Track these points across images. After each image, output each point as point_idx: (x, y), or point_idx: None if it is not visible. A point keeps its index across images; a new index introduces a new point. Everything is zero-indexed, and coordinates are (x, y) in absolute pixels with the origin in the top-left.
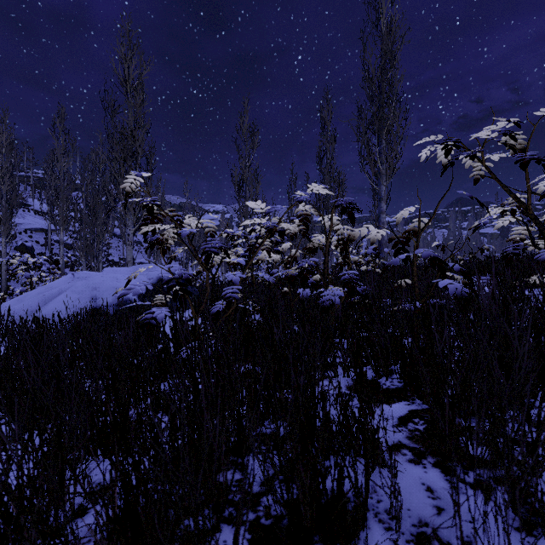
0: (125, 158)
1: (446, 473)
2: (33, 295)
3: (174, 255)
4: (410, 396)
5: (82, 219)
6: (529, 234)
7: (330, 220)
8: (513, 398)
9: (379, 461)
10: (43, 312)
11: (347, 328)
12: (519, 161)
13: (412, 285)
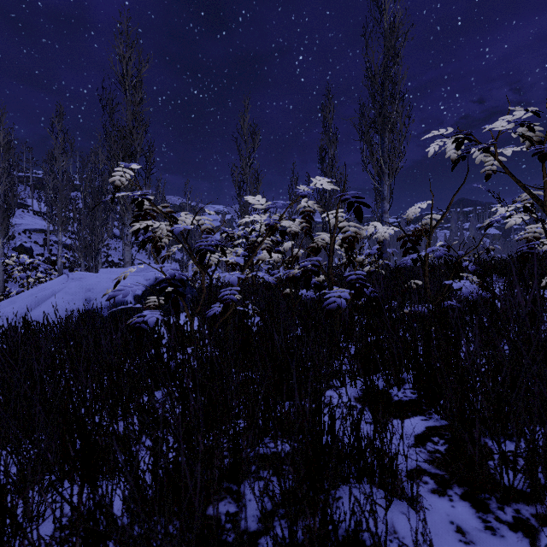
0: (123, 157)
1: (478, 509)
2: (26, 296)
3: (168, 254)
4: (425, 410)
5: (80, 219)
6: (545, 232)
7: (335, 216)
8: (545, 414)
9: (397, 492)
10: (34, 314)
11: (354, 333)
12: (537, 153)
13: (420, 286)
